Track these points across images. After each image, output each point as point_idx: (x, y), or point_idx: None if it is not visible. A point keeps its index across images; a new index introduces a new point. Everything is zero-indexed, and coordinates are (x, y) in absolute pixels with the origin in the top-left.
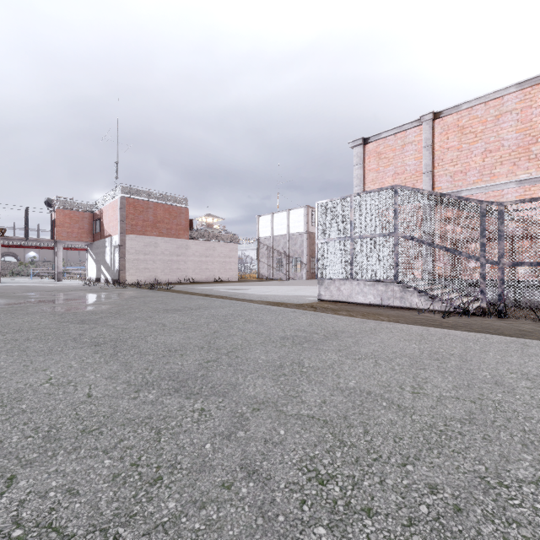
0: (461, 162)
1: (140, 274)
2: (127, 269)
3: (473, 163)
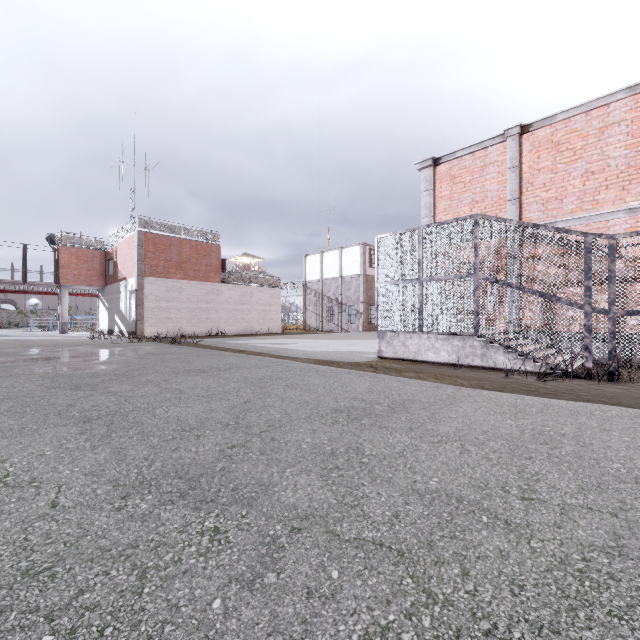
0: (556, 186)
1: (161, 325)
2: (146, 319)
3: (571, 187)
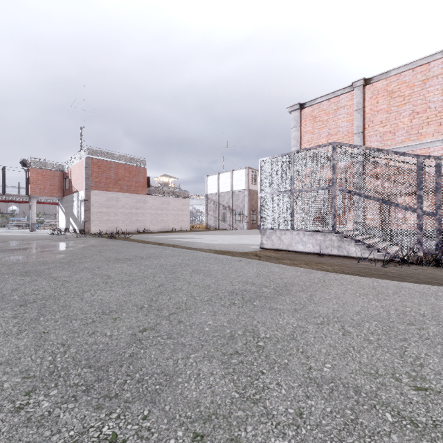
0: (390, 123)
1: (103, 225)
2: (92, 220)
3: (401, 124)
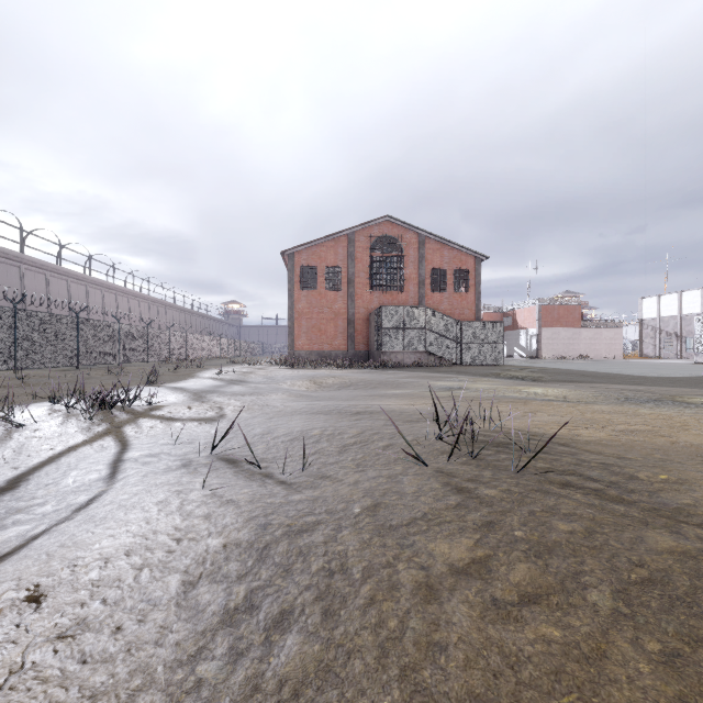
0: None
1: (549, 353)
2: (542, 349)
3: None
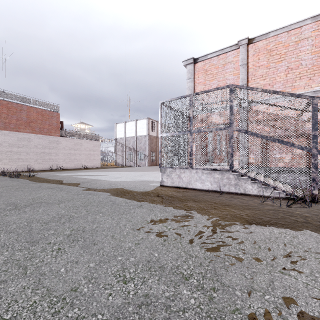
0: (269, 77)
1: (13, 163)
2: (0, 159)
3: (278, 78)
